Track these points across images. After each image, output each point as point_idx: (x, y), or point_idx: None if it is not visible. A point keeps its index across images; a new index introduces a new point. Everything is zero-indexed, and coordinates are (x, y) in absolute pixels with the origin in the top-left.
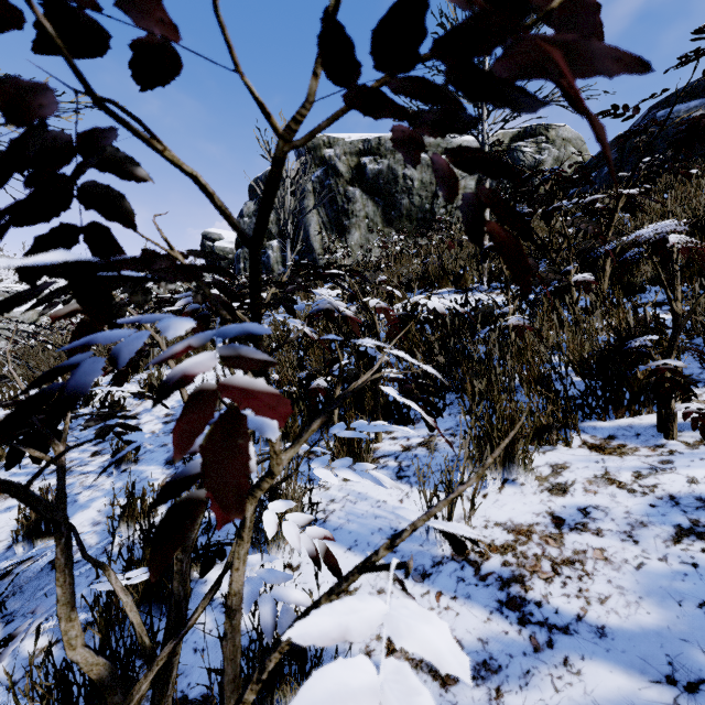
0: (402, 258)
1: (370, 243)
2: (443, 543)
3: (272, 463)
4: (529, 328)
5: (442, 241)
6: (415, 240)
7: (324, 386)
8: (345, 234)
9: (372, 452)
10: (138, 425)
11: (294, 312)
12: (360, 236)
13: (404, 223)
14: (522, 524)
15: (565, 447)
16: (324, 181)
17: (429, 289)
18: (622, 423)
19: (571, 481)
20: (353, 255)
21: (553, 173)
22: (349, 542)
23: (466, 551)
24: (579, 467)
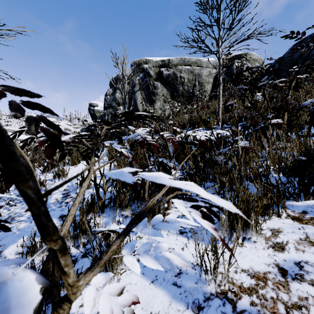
0: (179, 114)
1: (165, 107)
2: (210, 283)
3: (68, 292)
4: (251, 148)
5: (198, 106)
6: (186, 106)
7: (139, 180)
8: (153, 103)
9: (166, 215)
10: (50, 195)
11: (122, 139)
12: (160, 104)
13: (180, 98)
14: (259, 272)
15: (277, 218)
16: (143, 79)
17: (192, 128)
18: (309, 203)
19: (285, 242)
20: (157, 112)
21: (259, 67)
22: (152, 277)
23: (225, 290)
24: (289, 232)
